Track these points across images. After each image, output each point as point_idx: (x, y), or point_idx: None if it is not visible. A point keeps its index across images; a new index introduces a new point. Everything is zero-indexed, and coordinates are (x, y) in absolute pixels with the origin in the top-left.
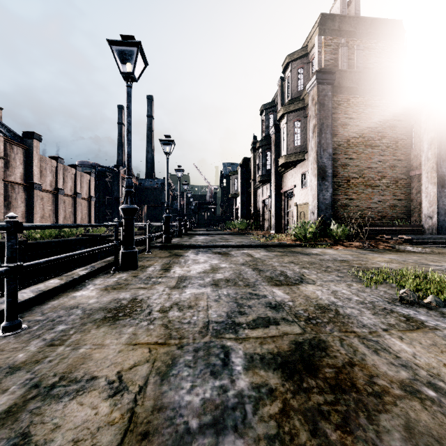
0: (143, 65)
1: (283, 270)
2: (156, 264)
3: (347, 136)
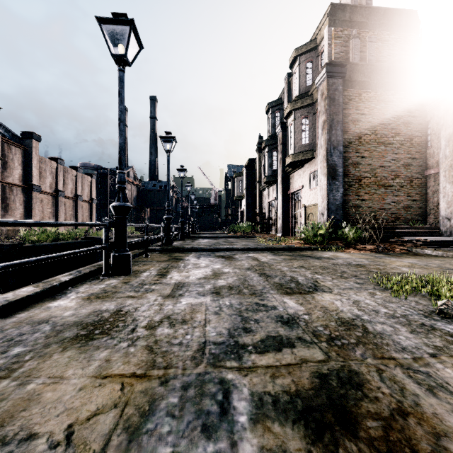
0: (137, 48)
1: (294, 276)
2: (152, 269)
3: (358, 133)
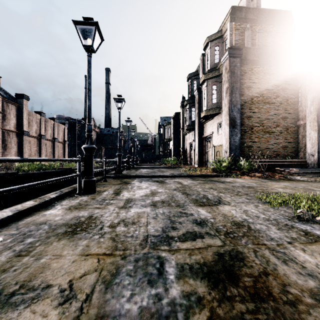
0: (100, 40)
1: (205, 194)
2: (110, 189)
3: (251, 96)
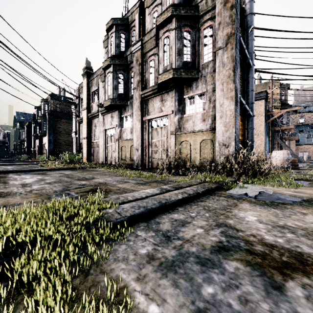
0: None
1: None
2: None
3: (60, 131)
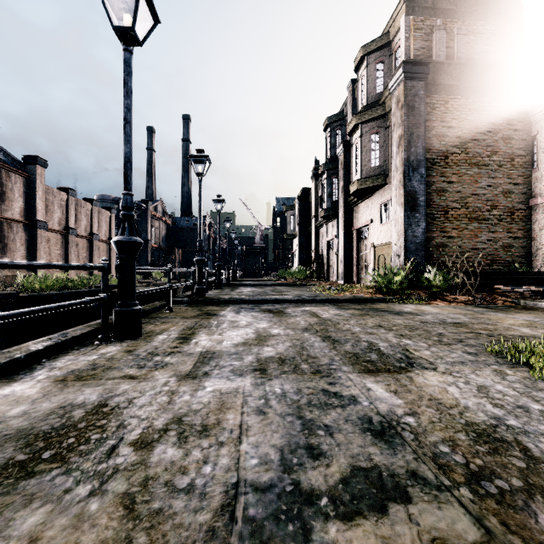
0: (151, 22)
1: (372, 341)
2: (173, 329)
3: (444, 152)
